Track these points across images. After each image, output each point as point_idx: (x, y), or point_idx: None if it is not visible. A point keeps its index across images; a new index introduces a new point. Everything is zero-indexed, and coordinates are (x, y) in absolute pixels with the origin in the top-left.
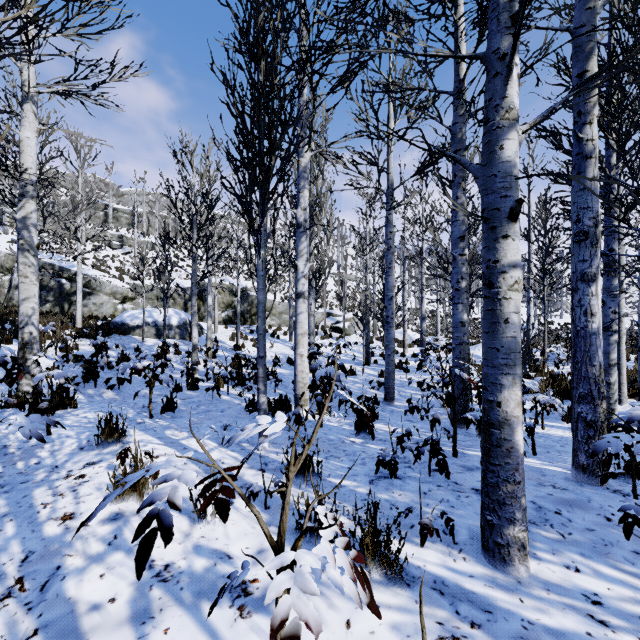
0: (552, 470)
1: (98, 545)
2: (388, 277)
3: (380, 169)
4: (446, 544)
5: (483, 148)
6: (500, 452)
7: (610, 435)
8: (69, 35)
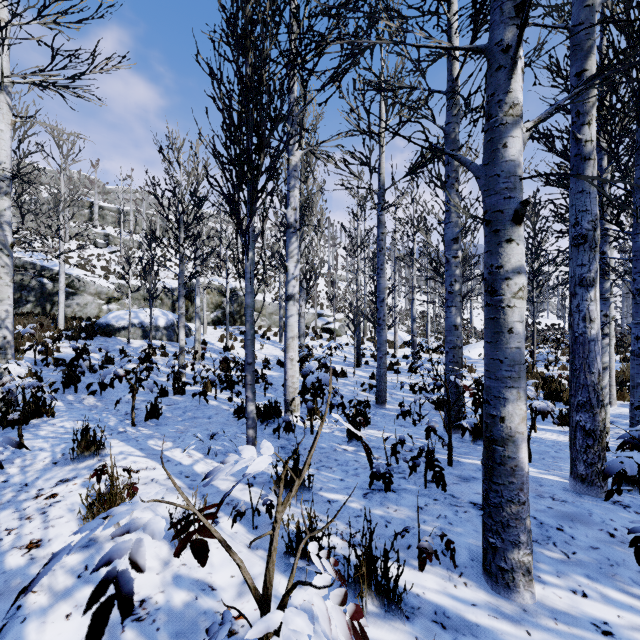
0: (549, 479)
1: (66, 578)
2: (380, 279)
3: (372, 169)
4: (446, 567)
5: (485, 146)
6: (504, 470)
7: (622, 454)
8: (46, 23)
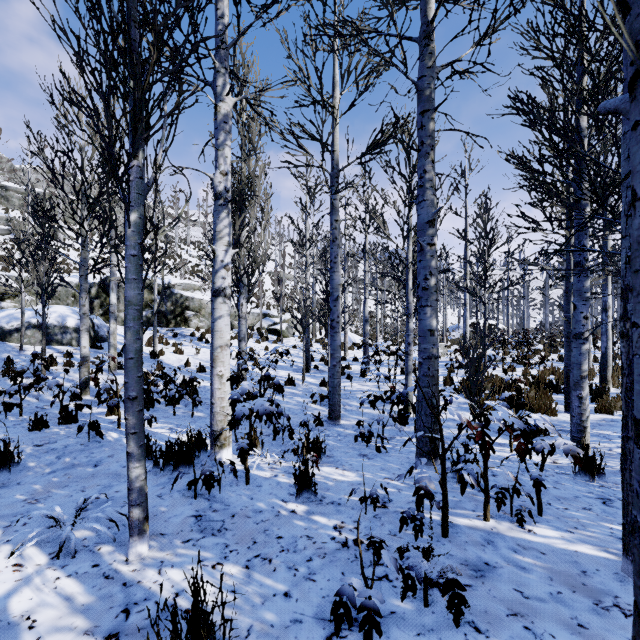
0: (586, 555)
1: None
2: (333, 273)
3: (324, 143)
4: None
5: None
6: None
7: None
8: None
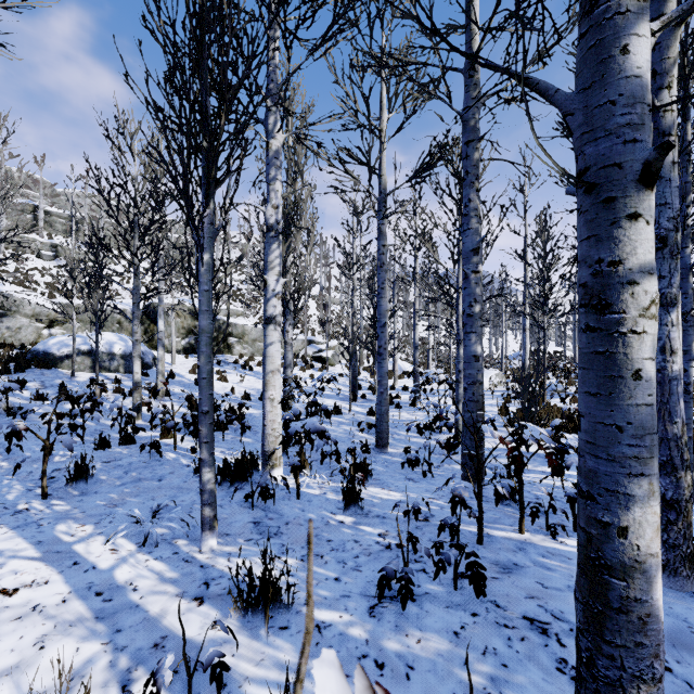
0: None
1: None
2: (380, 299)
3: (371, 169)
4: None
5: (583, 59)
6: (626, 623)
7: None
8: None
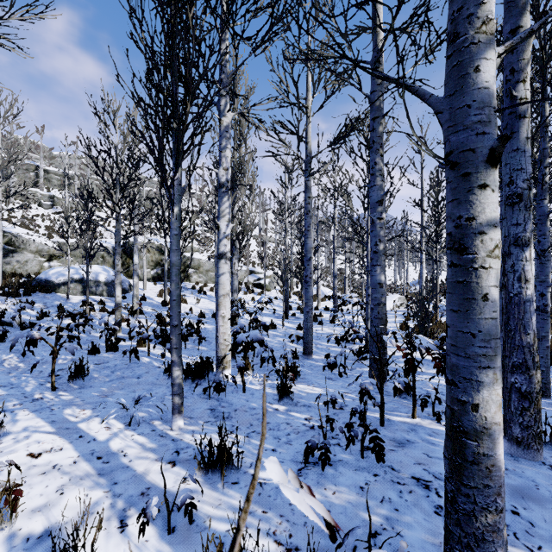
0: None
1: None
2: (307, 239)
3: (300, 137)
4: None
5: (449, 73)
6: (477, 471)
7: None
8: None
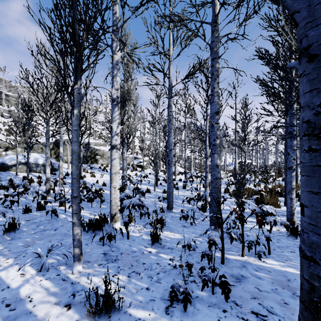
0: (290, 272)
1: None
2: (169, 137)
3: (165, 73)
4: None
5: None
6: None
7: None
8: None
